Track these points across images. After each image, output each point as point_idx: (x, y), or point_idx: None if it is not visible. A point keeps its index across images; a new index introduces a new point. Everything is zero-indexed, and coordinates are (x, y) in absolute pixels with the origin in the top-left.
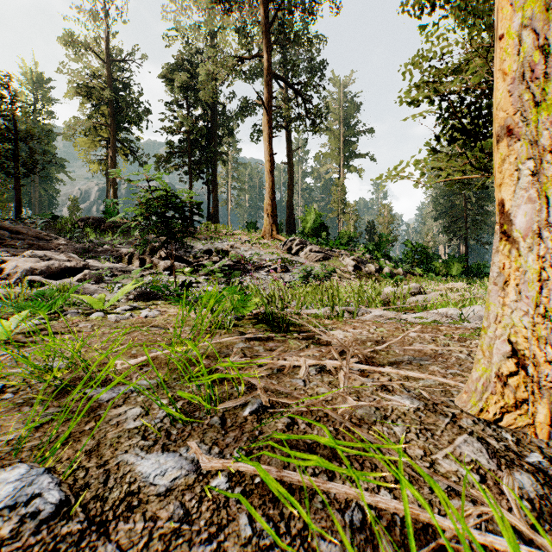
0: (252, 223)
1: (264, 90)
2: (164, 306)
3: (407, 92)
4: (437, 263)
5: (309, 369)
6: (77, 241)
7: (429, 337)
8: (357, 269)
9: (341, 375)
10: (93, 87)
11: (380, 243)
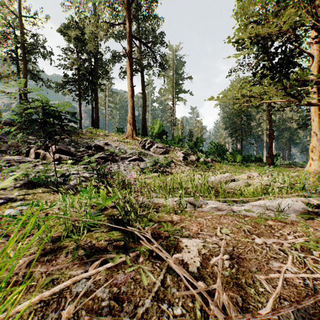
0: (120, 129)
1: (127, 46)
2: (41, 195)
3: (236, 31)
4: (229, 155)
5: None
6: None
7: (276, 247)
8: (185, 159)
9: None
10: (10, 33)
11: (197, 143)
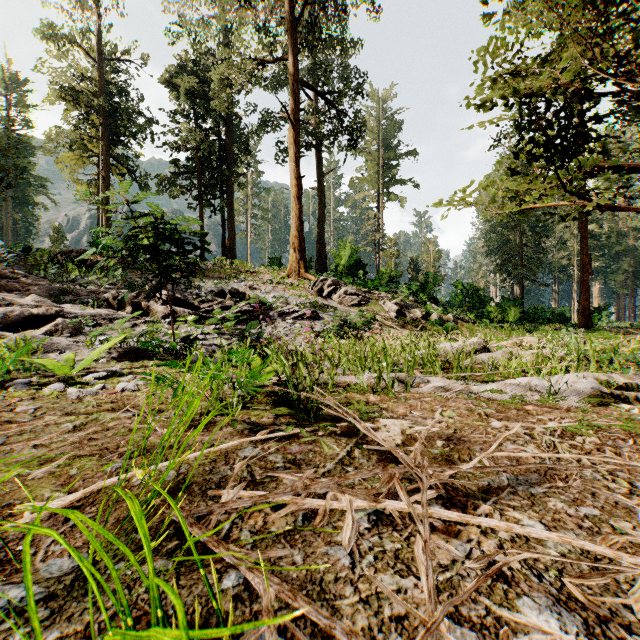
0: (276, 259)
1: (290, 101)
2: (155, 369)
3: (478, 90)
4: (492, 307)
5: (357, 516)
6: (54, 279)
7: (521, 430)
8: (400, 315)
9: (420, 550)
10: (81, 91)
11: (426, 284)
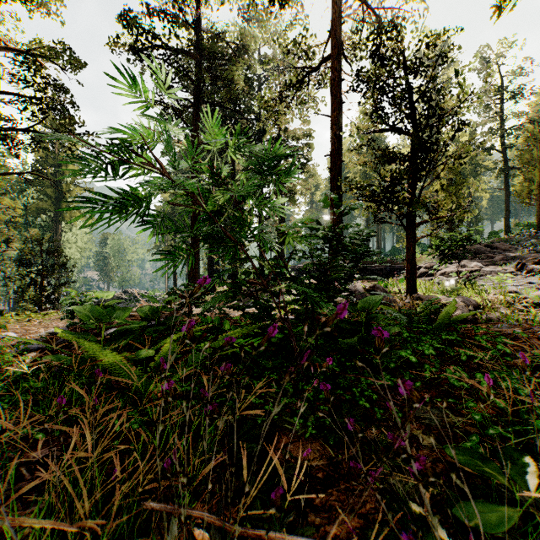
0: None
1: None
2: None
3: None
4: None
5: None
6: (535, 248)
7: None
8: None
9: None
10: None
11: None
